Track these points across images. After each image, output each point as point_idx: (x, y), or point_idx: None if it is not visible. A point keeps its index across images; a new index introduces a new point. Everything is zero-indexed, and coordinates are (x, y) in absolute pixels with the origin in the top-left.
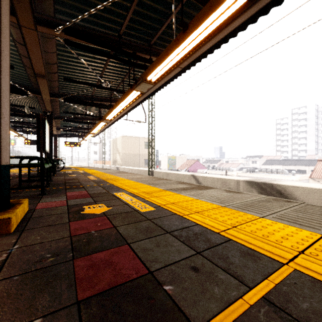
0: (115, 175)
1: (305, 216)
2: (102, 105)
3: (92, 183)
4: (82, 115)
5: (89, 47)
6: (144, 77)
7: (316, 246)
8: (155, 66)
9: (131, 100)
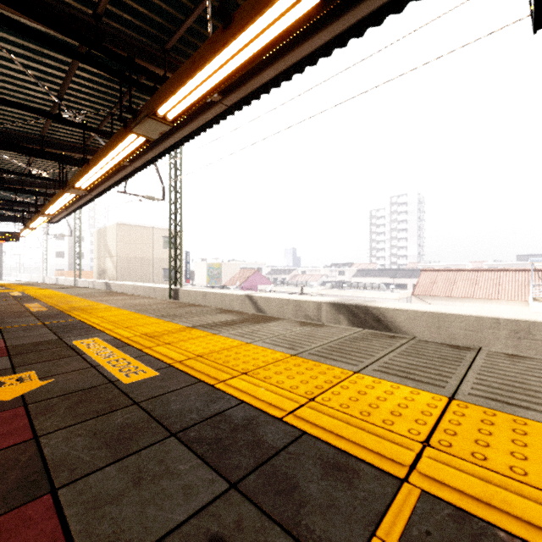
0: (94, 300)
1: (420, 363)
2: (67, 158)
3: (31, 319)
4: (21, 177)
5: (23, 24)
6: (150, 108)
7: (445, 423)
8: (172, 88)
9: (127, 152)
